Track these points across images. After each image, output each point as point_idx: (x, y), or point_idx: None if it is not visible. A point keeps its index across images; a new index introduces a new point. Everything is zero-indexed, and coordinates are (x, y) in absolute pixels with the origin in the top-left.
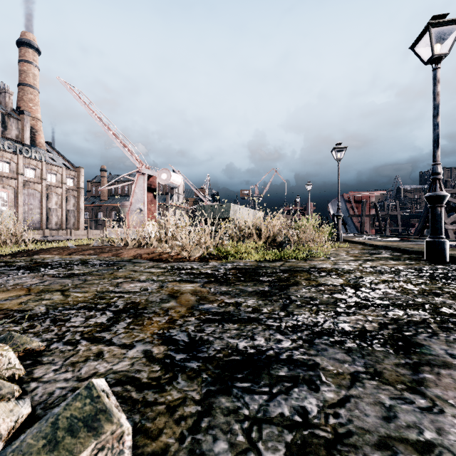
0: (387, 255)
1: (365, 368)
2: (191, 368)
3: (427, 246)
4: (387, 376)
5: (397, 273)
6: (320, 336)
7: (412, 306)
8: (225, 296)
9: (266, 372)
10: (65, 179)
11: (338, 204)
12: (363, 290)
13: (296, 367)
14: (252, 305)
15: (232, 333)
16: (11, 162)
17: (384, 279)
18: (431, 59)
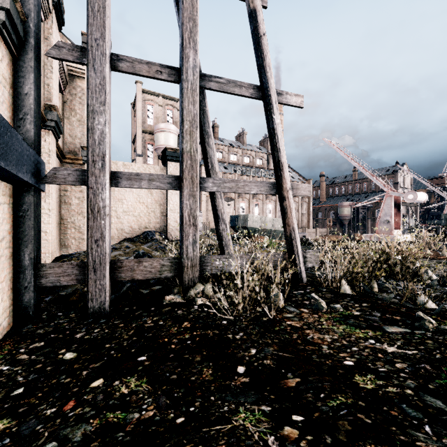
0: None
1: None
2: None
3: None
4: None
5: None
6: None
7: None
8: None
9: None
10: None
11: None
12: None
13: None
14: None
15: None
16: None
17: None
18: None
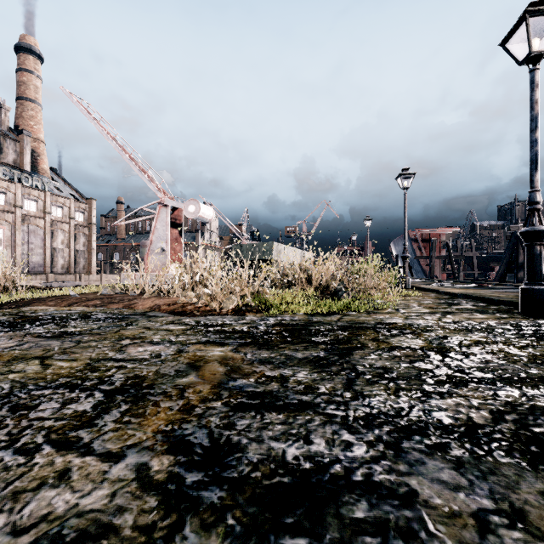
0: (469, 306)
1: (494, 502)
2: (208, 502)
3: (523, 295)
4: (536, 520)
5: (491, 331)
6: (409, 436)
7: (528, 381)
8: (266, 365)
9: (333, 511)
10: (73, 213)
11: (404, 242)
12: (452, 356)
13: (381, 499)
14: (304, 380)
15: (276, 429)
16: (7, 192)
17: (476, 340)
18: (528, 58)
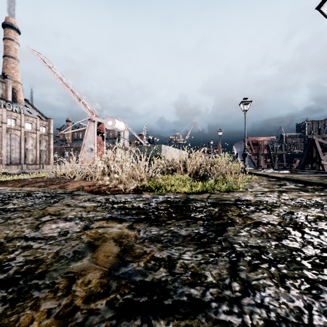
0: (293, 186)
1: None
2: None
3: None
4: None
5: (322, 207)
6: None
7: None
8: (155, 244)
9: None
10: (38, 127)
11: (244, 145)
12: (308, 232)
13: None
14: (190, 264)
15: None
16: None
17: (317, 215)
18: None
